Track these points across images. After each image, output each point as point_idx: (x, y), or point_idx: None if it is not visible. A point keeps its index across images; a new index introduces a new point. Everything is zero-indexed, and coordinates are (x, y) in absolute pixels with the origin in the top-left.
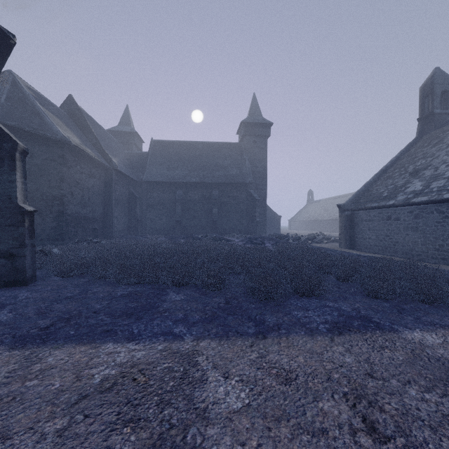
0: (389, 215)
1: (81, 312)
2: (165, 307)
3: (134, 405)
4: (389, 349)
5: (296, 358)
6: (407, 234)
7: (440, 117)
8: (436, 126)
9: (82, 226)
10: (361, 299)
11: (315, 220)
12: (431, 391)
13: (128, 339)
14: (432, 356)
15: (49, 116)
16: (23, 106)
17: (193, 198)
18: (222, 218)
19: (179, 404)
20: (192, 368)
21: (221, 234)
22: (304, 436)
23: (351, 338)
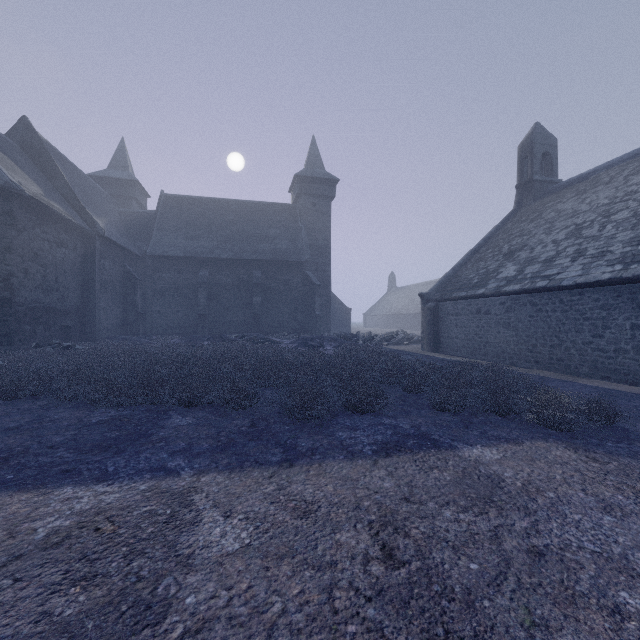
0: (479, 307)
1: (28, 448)
2: (162, 435)
3: (91, 560)
4: (439, 469)
5: (324, 488)
6: (498, 332)
7: (540, 185)
8: (536, 196)
9: (44, 322)
10: (426, 414)
11: (397, 314)
12: (468, 511)
13: (98, 479)
14: (484, 473)
15: None
16: None
17: (225, 282)
18: (268, 311)
19: (155, 553)
20: (184, 509)
21: (266, 334)
22: (307, 571)
23: (399, 460)
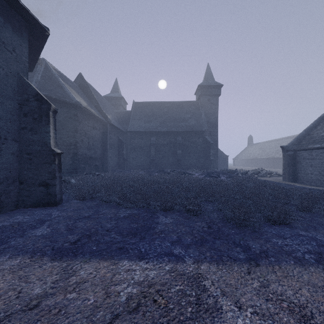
0: None
1: (97, 230)
2: (160, 229)
3: None
4: None
5: (300, 291)
6: None
7: None
8: None
9: (88, 163)
10: None
11: (255, 159)
12: None
13: (139, 257)
14: None
15: (67, 87)
16: (51, 81)
17: (163, 143)
18: (184, 157)
19: None
20: (203, 293)
21: (183, 169)
22: None
23: None
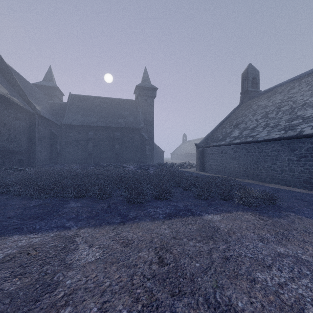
0: (222, 150)
1: None
2: (64, 211)
3: (24, 267)
4: (192, 224)
5: (137, 233)
6: (230, 162)
7: (251, 93)
8: (249, 98)
9: (9, 157)
10: (192, 200)
11: (187, 153)
12: (200, 242)
13: (31, 232)
14: (211, 226)
15: None
16: None
17: (102, 138)
18: (123, 152)
19: (55, 263)
20: (70, 244)
21: (122, 163)
22: (123, 269)
23: (174, 221)
